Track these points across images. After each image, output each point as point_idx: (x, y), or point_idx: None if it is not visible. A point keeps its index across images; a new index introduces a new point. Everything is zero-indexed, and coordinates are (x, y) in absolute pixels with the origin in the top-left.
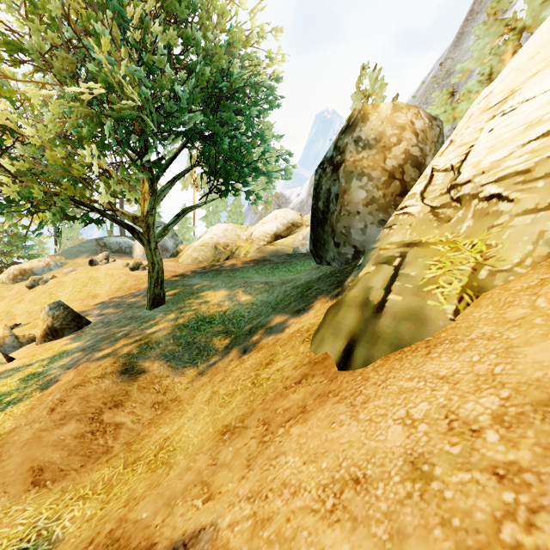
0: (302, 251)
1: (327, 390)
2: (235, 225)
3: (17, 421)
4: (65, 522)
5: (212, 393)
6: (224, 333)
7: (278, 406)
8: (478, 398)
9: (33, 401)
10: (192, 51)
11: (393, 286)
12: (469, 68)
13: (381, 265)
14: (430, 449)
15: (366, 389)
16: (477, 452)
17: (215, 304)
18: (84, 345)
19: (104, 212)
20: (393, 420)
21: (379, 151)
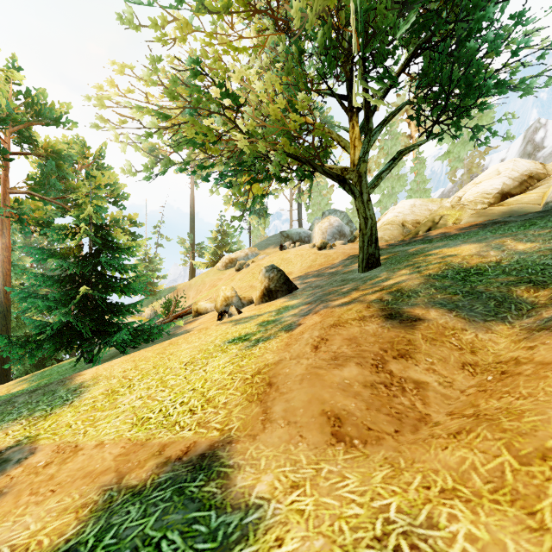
0: None
1: None
2: (424, 199)
3: (278, 354)
4: (463, 543)
5: None
6: (527, 282)
7: None
8: None
9: (284, 339)
10: None
11: None
12: None
13: None
14: None
15: None
16: None
17: (472, 255)
18: (305, 300)
19: (315, 165)
20: None
21: None
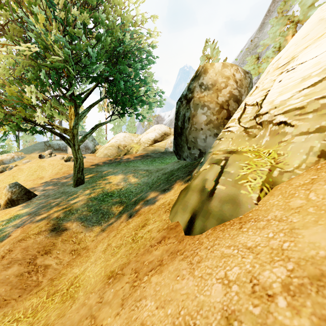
0: (170, 150)
1: (177, 249)
2: (130, 134)
3: None
4: None
5: (108, 245)
6: (119, 202)
7: (145, 259)
8: (272, 267)
9: None
10: (99, 27)
11: (220, 179)
12: (267, 43)
13: (213, 165)
14: (239, 308)
15: (200, 251)
16: (271, 315)
17: (115, 184)
18: (30, 210)
19: (45, 126)
20: (216, 279)
21: (214, 92)
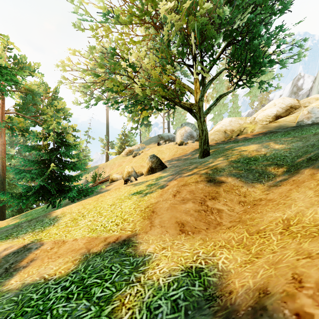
0: (307, 123)
1: None
2: (236, 118)
3: (157, 199)
4: (223, 259)
5: (318, 191)
6: (275, 164)
7: None
8: None
9: (160, 192)
10: None
11: None
12: None
13: None
14: None
15: None
16: None
17: (253, 150)
18: (170, 173)
19: (176, 102)
20: None
21: None
